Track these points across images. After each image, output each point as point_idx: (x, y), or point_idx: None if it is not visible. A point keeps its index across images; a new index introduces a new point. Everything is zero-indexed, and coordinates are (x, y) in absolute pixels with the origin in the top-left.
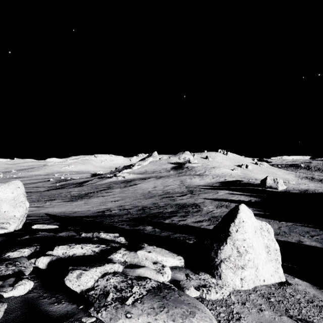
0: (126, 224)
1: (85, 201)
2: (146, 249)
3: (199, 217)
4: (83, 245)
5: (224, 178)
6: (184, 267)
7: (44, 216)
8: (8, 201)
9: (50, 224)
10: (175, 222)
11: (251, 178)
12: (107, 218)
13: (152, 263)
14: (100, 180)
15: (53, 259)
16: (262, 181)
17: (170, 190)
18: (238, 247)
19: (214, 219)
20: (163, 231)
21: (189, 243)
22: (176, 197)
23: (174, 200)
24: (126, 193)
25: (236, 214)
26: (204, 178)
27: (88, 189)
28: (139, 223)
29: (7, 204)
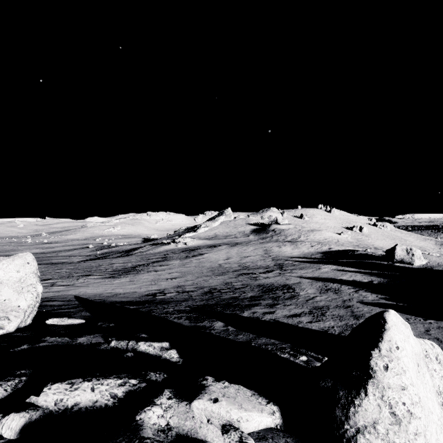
0: (185, 318)
1: (131, 278)
2: (209, 391)
3: (295, 307)
4: (96, 383)
5: (328, 246)
6: (281, 428)
7: (72, 300)
8: (11, 283)
9: (76, 315)
10: (258, 315)
11: (368, 247)
12: (158, 307)
13: (219, 429)
14: (153, 248)
15: (32, 419)
16: (388, 253)
17: (249, 263)
18: (392, 404)
19: (318, 312)
20: (240, 331)
21: (282, 358)
22: (259, 274)
23: (256, 279)
24: (187, 266)
25: (381, 331)
26: (298, 247)
27: (136, 259)
28: (203, 315)
29: (10, 288)
